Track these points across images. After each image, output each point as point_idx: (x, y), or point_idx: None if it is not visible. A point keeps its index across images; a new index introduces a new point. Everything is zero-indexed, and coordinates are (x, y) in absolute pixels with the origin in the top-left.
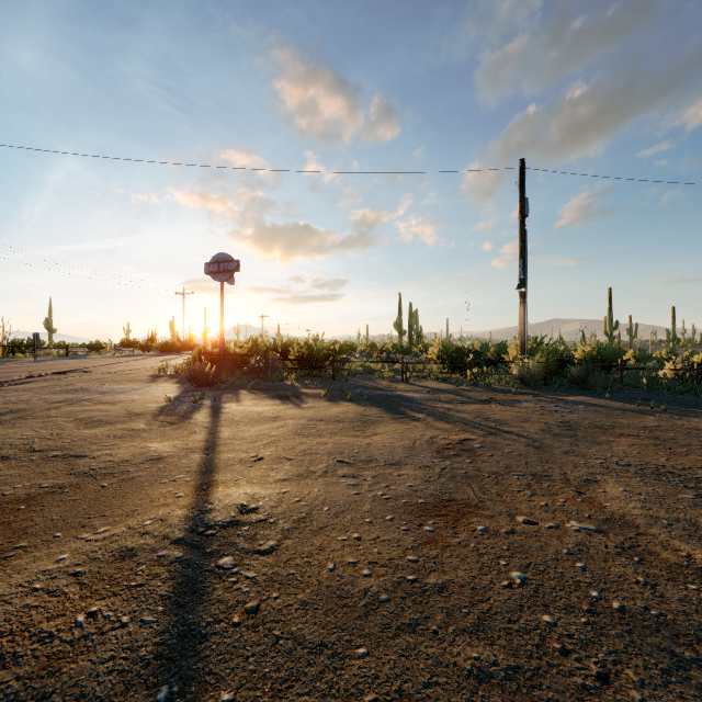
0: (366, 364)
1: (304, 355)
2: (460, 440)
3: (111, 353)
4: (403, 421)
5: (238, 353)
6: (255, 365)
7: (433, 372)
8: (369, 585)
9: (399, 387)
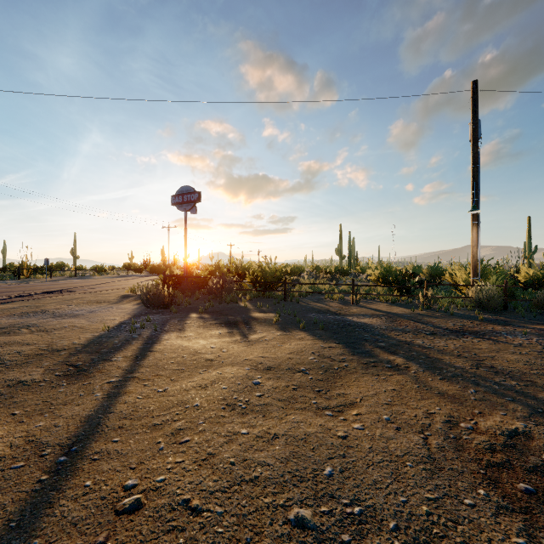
0: (315, 285)
1: (258, 277)
2: (503, 435)
3: (110, 274)
4: (378, 371)
5: (200, 275)
6: (212, 287)
7: (384, 294)
8: None
9: (351, 310)
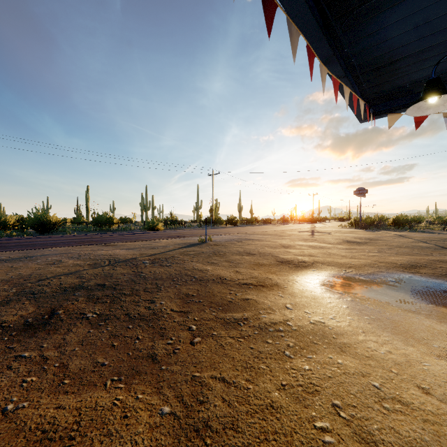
0: (427, 225)
1: (395, 221)
2: (444, 235)
3: (293, 223)
4: (433, 234)
5: (366, 221)
6: (377, 224)
7: None
8: (419, 236)
9: (440, 232)
